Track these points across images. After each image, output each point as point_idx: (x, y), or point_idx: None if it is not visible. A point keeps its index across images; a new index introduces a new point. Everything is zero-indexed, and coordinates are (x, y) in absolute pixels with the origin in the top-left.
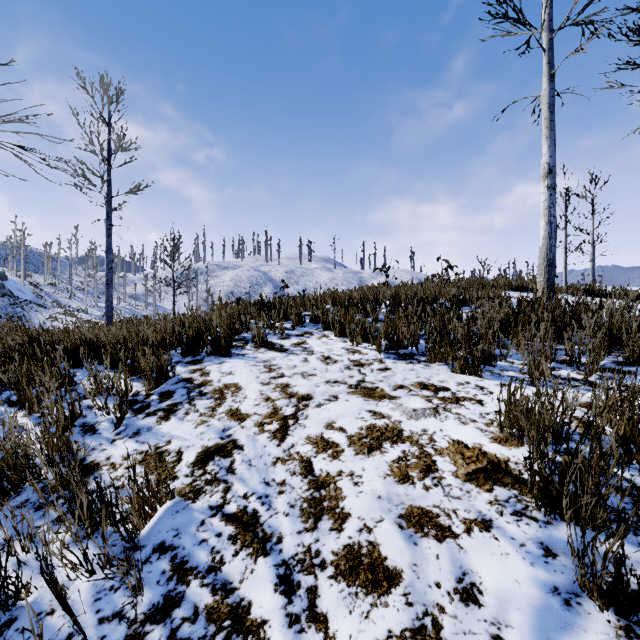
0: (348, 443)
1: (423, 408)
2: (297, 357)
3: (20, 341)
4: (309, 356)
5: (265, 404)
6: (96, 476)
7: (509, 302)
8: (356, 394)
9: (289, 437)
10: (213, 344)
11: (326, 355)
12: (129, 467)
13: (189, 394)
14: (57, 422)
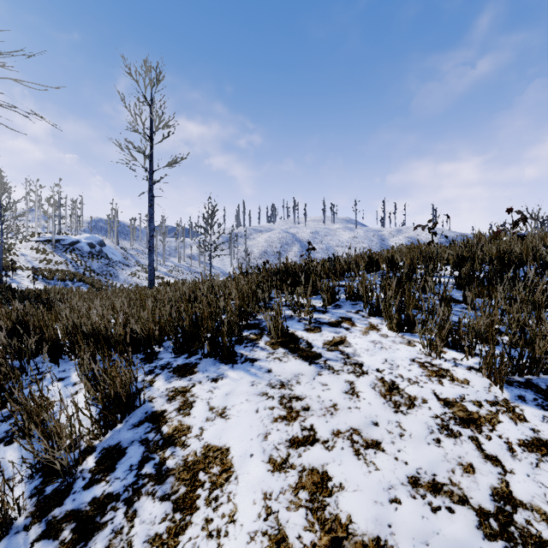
0: None
1: None
2: (336, 379)
3: (5, 326)
4: (357, 379)
5: None
6: None
7: None
8: None
9: None
10: (212, 341)
11: (387, 379)
12: None
13: (140, 468)
14: None
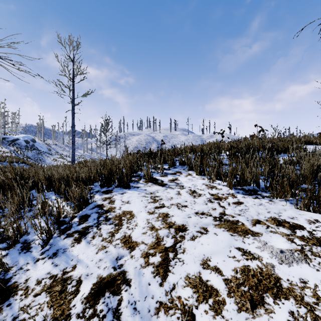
0: (227, 291)
1: (289, 249)
2: (172, 190)
3: (11, 177)
4: (181, 190)
5: (150, 233)
6: (9, 302)
7: (319, 152)
8: (222, 227)
9: (170, 274)
10: (119, 180)
11: (192, 189)
12: (37, 294)
13: (98, 218)
14: (3, 242)
